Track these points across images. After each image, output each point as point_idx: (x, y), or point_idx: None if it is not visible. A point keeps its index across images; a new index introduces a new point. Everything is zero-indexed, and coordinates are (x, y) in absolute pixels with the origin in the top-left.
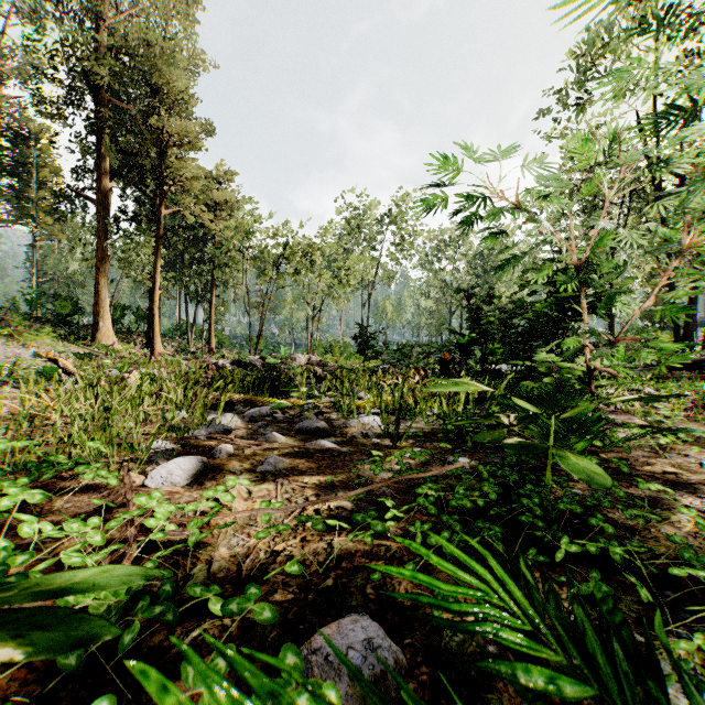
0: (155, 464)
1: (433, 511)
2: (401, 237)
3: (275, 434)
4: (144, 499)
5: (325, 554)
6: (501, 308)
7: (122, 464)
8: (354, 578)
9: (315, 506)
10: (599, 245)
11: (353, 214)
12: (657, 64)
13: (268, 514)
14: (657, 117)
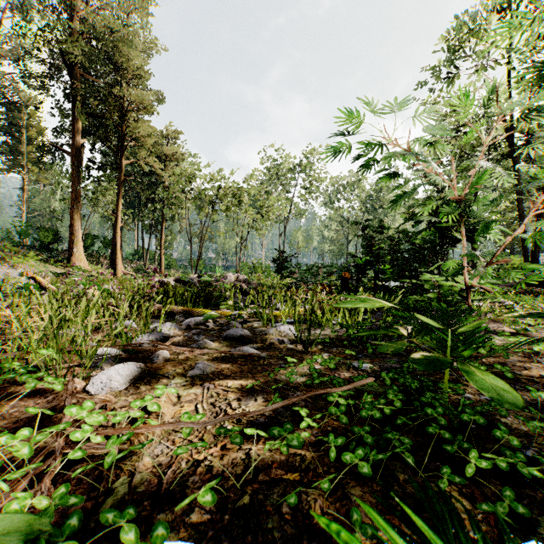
0: (100, 369)
1: (344, 421)
2: (309, 182)
3: (206, 341)
4: (75, 410)
5: (243, 466)
6: (390, 237)
7: (67, 371)
8: (270, 494)
9: (236, 411)
10: (477, 182)
11: (272, 164)
12: (540, 17)
13: (189, 427)
14: (539, 64)
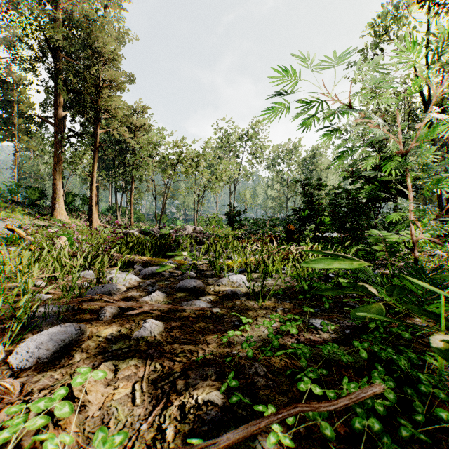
0: (38, 329)
1: (328, 432)
2: (255, 149)
3: (159, 293)
4: None
5: None
6: (327, 194)
7: None
8: None
9: (181, 397)
10: (429, 134)
11: (224, 134)
12: None
13: None
14: None
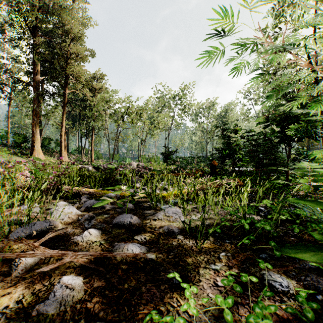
0: None
1: None
2: (184, 106)
3: (92, 231)
4: None
5: None
6: (242, 137)
7: None
8: None
9: None
10: None
11: (160, 95)
12: None
13: None
14: None
